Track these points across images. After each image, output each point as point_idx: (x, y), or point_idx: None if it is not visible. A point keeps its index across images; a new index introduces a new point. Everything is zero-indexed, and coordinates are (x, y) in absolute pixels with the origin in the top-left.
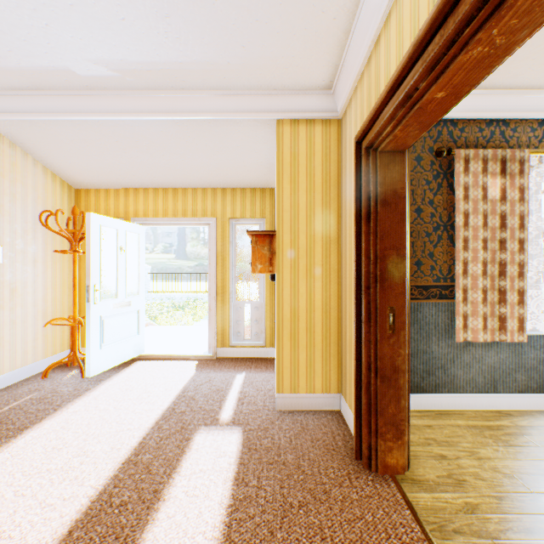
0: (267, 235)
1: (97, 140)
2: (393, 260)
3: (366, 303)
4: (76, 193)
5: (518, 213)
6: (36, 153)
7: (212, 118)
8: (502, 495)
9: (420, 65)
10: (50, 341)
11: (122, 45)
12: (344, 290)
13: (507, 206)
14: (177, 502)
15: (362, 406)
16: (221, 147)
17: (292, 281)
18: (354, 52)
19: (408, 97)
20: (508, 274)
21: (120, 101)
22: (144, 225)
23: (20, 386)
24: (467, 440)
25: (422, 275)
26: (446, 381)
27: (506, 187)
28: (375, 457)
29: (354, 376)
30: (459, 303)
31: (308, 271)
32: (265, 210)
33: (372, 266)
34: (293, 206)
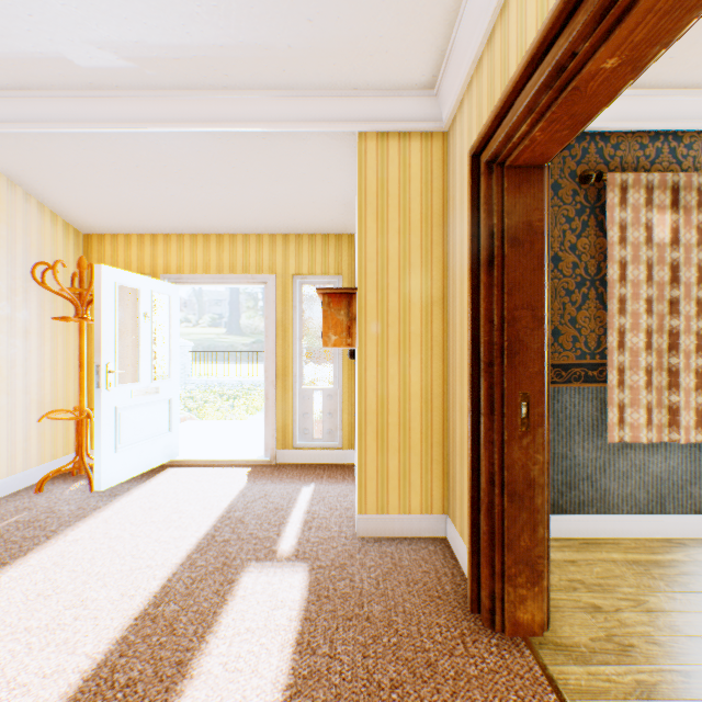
0: (344, 294)
1: (110, 165)
2: (528, 325)
3: (487, 386)
4: (86, 240)
5: (695, 263)
6: (27, 183)
7: (268, 130)
8: (690, 669)
9: (582, 11)
10: (49, 441)
11: (137, 18)
12: (452, 370)
13: (681, 252)
14: (210, 681)
15: (481, 536)
16: (281, 175)
17: (379, 358)
18: (468, 27)
19: (559, 70)
20: (682, 347)
21: (138, 106)
22: (177, 284)
23: (4, 503)
24: (629, 583)
25: (561, 350)
26: (594, 497)
27: (678, 226)
28: (500, 611)
29: (468, 493)
30: (613, 388)
31: (402, 344)
32: (342, 263)
33: (496, 333)
34: (381, 254)
